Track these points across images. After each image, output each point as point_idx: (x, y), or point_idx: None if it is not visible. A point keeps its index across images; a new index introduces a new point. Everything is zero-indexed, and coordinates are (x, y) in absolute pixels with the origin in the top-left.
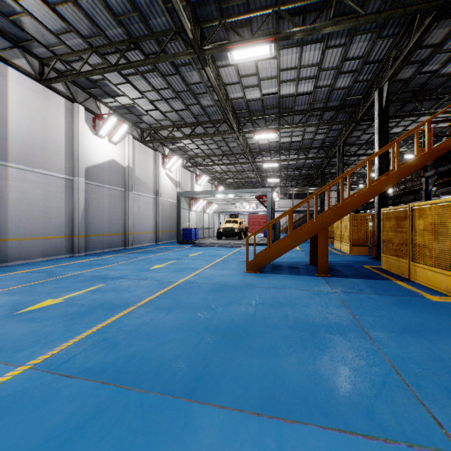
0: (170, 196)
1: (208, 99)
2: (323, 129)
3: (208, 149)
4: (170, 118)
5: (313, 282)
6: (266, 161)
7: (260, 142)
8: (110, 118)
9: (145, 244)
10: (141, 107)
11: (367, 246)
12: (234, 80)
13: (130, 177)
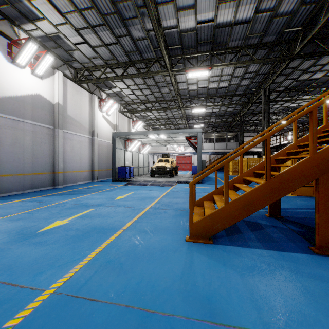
0: (108, 138)
1: (139, 29)
2: (251, 73)
3: (142, 94)
4: (101, 55)
5: None
6: (195, 107)
7: (190, 88)
8: (28, 44)
9: (79, 182)
10: (68, 38)
11: (311, 187)
12: None
13: (59, 115)
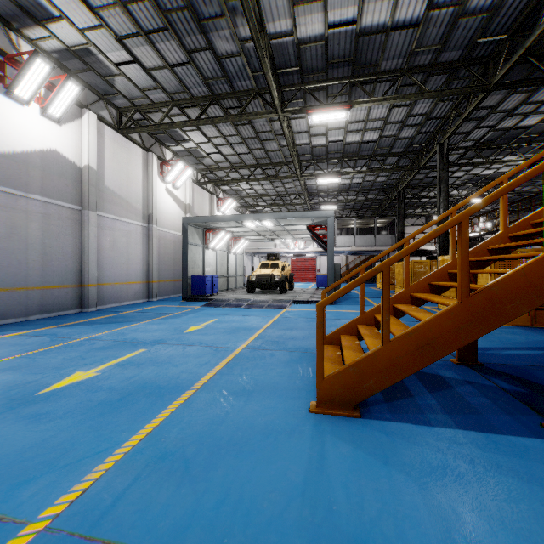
0: (175, 227)
1: (227, 37)
2: (418, 116)
3: (233, 153)
4: (163, 84)
5: None
6: (322, 175)
7: (314, 142)
8: (34, 62)
9: (126, 302)
10: (104, 54)
11: None
12: None
13: (91, 187)
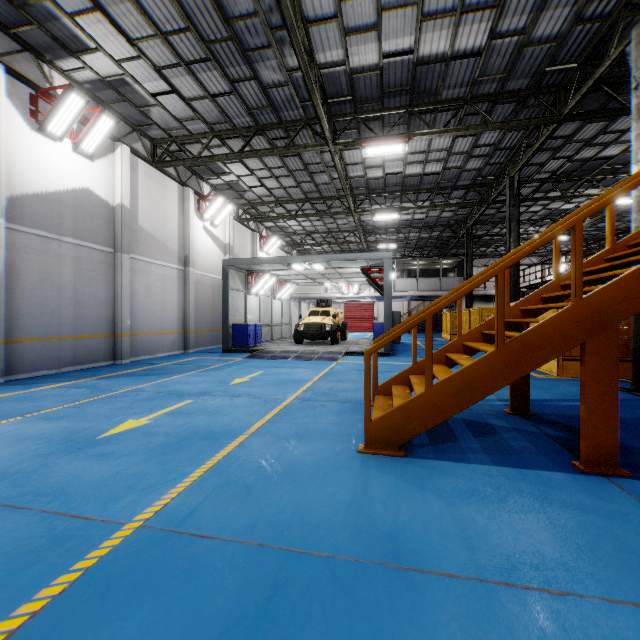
0: (213, 269)
1: (274, 66)
2: (485, 146)
3: (279, 187)
4: (202, 114)
5: (622, 523)
6: (379, 210)
7: (369, 175)
8: (68, 97)
9: (161, 353)
10: (141, 84)
11: None
12: (326, 11)
13: (125, 227)
